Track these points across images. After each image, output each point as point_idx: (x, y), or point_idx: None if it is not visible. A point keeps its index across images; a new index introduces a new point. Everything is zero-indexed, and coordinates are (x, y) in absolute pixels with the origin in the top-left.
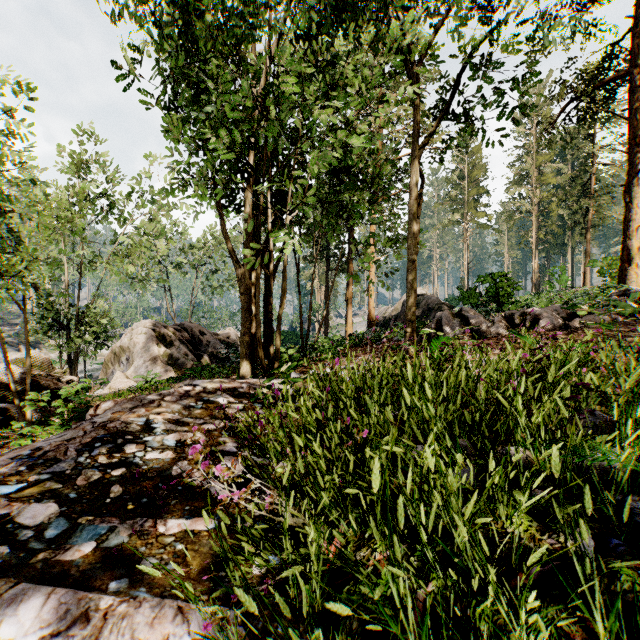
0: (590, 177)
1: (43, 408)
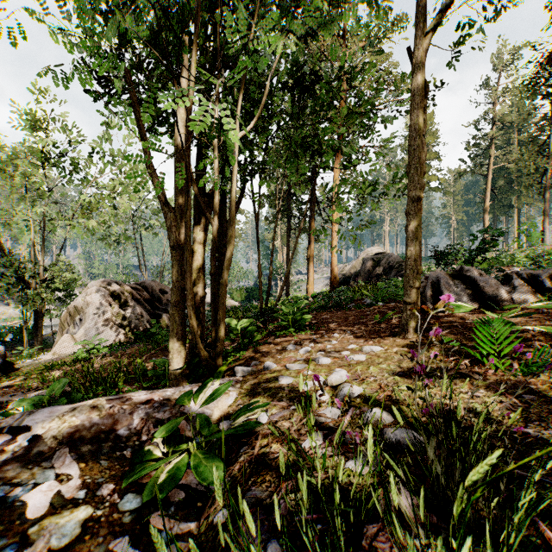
0: (548, 137)
1: None
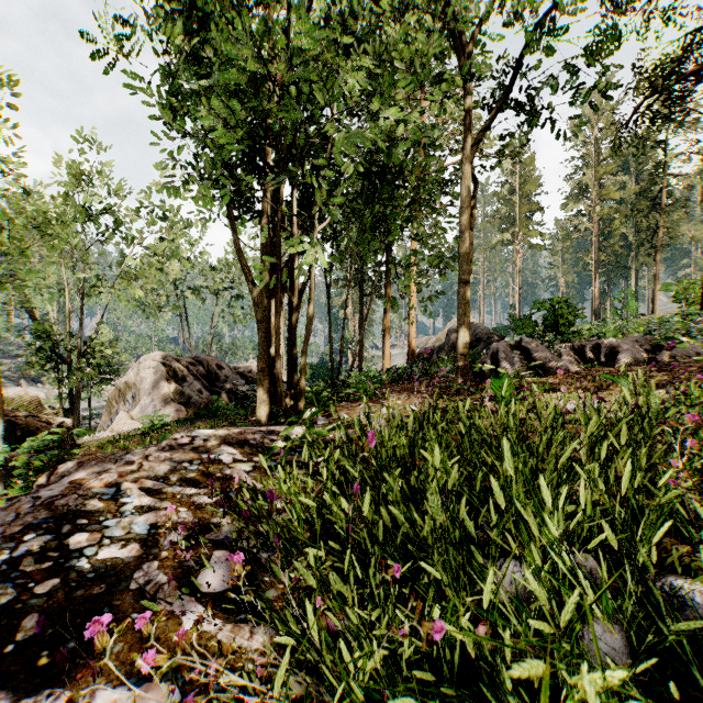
0: (659, 190)
1: (1, 466)
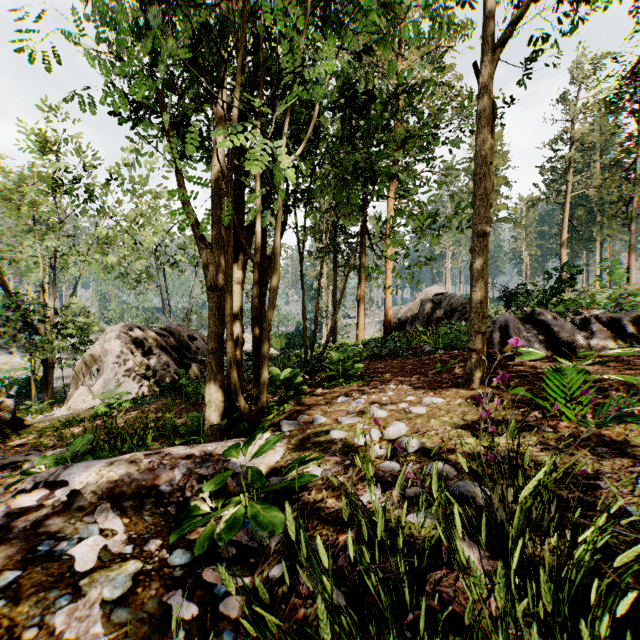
0: (634, 160)
1: None
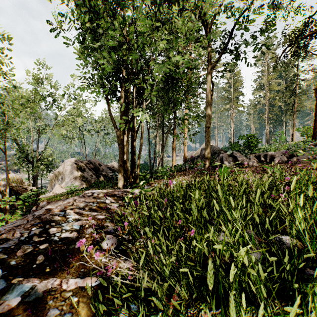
0: (295, 86)
1: (12, 205)
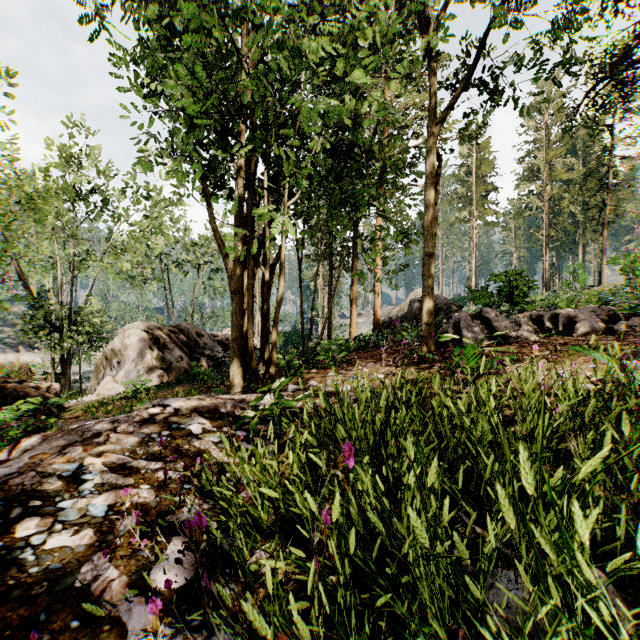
0: (606, 171)
1: None
